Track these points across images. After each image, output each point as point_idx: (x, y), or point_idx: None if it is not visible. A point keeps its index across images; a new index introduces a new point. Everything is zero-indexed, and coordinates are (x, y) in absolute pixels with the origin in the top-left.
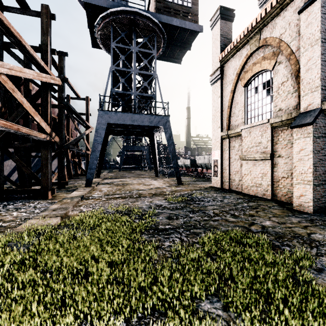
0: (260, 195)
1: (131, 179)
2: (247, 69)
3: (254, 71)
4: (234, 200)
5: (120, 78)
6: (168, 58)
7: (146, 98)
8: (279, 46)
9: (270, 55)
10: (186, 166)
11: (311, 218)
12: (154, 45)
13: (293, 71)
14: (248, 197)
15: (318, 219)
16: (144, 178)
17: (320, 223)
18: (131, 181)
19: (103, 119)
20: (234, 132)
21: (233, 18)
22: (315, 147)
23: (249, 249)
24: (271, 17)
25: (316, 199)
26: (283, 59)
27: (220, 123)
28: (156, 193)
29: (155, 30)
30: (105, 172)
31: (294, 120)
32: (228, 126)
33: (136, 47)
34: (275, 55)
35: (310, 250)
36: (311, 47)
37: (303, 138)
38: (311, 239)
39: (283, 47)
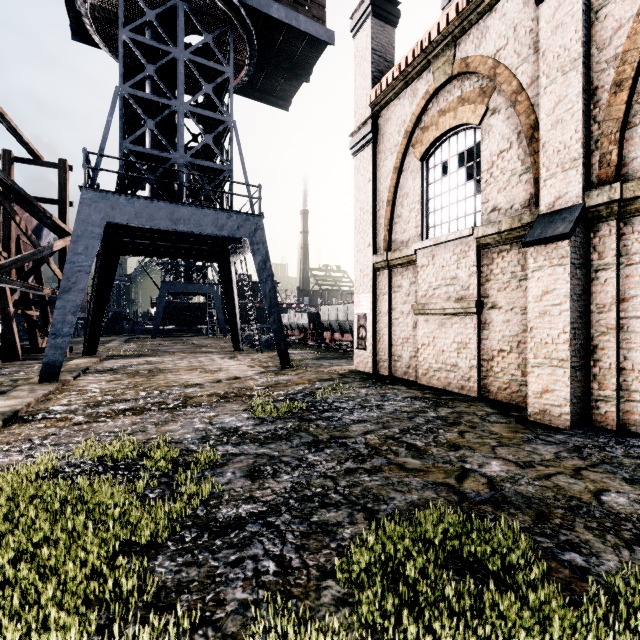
0: (454, 388)
1: (176, 356)
2: (428, 123)
3: (443, 126)
4: (406, 405)
5: (145, 117)
6: (261, 94)
7: (211, 173)
8: (495, 75)
9: (475, 95)
10: (301, 326)
11: (574, 443)
12: (228, 56)
13: (523, 128)
14: (432, 395)
15: (587, 444)
16: (208, 354)
17: (598, 456)
18: (173, 362)
19: (94, 213)
20: (400, 255)
21: (396, 20)
22: (574, 288)
23: (497, 594)
24: (479, 12)
25: (576, 399)
26: (501, 103)
27: (371, 235)
28: (229, 392)
29: (231, 20)
30: (115, 341)
31: (530, 229)
32: (389, 242)
33: (184, 51)
34: (485, 94)
35: (633, 559)
36: (564, 76)
37: (549, 268)
38: (611, 511)
39: (502, 76)
